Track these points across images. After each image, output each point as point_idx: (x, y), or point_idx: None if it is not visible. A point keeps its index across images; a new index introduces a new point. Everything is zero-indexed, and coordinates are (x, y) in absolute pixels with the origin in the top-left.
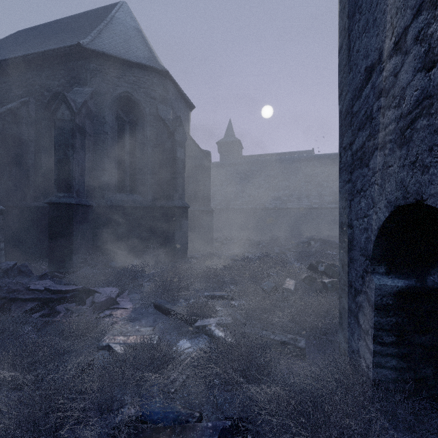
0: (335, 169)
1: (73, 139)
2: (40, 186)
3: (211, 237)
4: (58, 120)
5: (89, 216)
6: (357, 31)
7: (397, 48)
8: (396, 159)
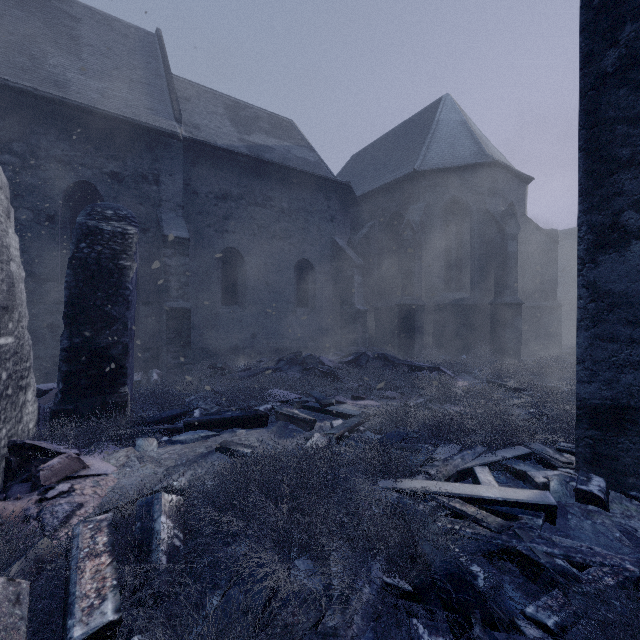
0: None
1: (414, 254)
2: (381, 291)
3: (557, 340)
4: (404, 240)
5: (423, 314)
6: None
7: None
8: None
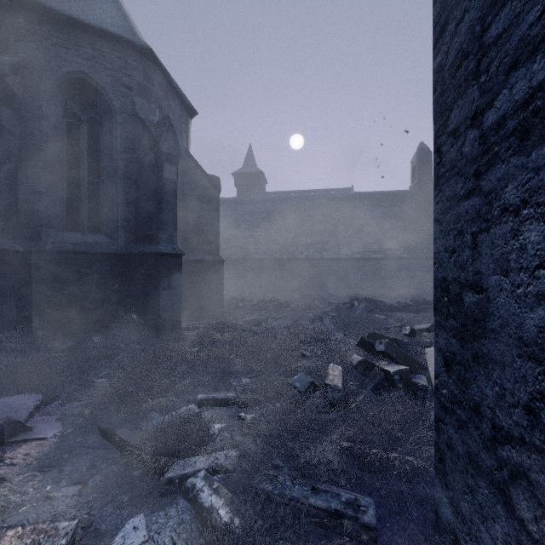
0: (379, 211)
1: None
2: None
3: (220, 297)
4: None
5: (8, 268)
6: None
7: None
8: None
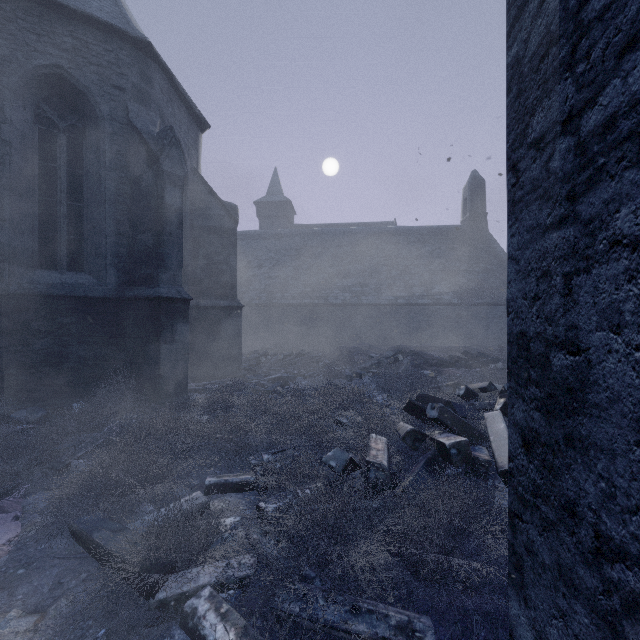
0: (426, 248)
1: None
2: None
3: (238, 351)
4: None
5: None
6: None
7: None
8: None
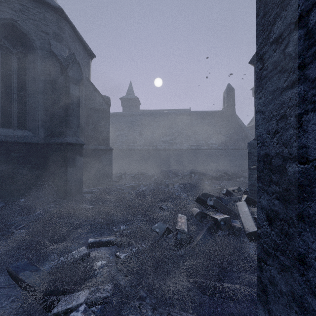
0: (205, 122)
1: None
2: None
3: (110, 172)
4: None
5: None
6: None
7: None
8: None
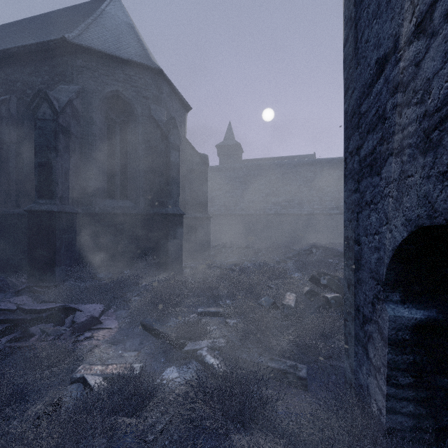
0: (336, 174)
1: (56, 141)
2: (22, 191)
3: (208, 245)
4: (39, 119)
5: (74, 224)
6: (366, 18)
7: (420, 30)
8: (418, 167)
